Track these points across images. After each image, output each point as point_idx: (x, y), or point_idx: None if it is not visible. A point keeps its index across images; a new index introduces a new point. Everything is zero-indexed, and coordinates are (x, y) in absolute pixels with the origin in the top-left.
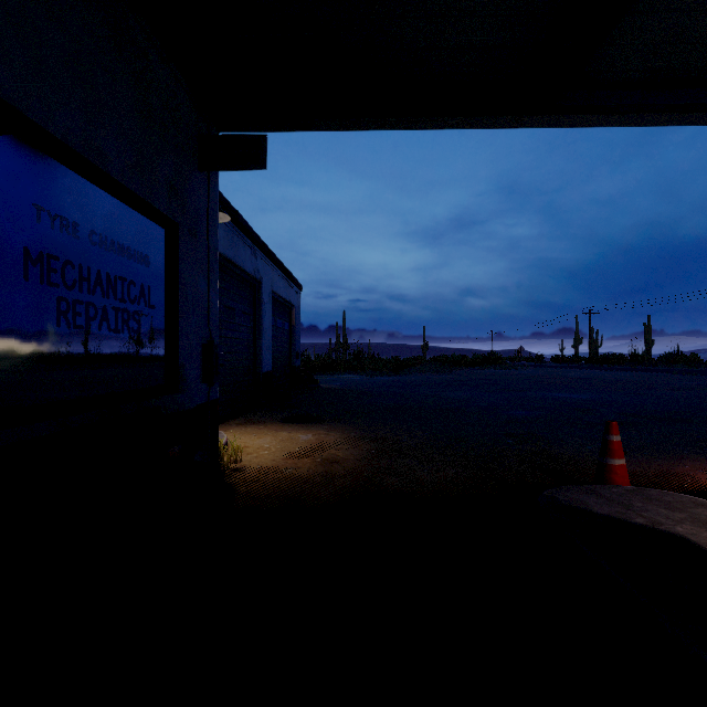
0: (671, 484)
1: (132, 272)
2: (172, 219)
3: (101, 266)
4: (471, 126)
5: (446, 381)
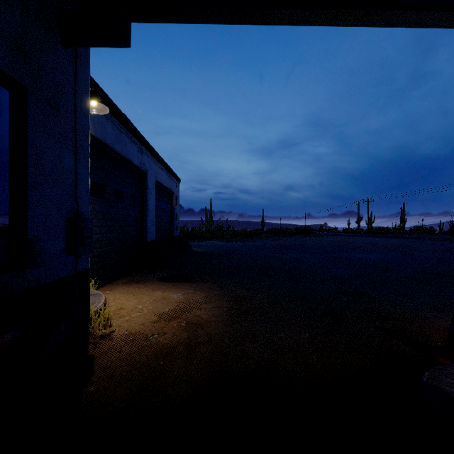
0: None
1: None
2: (18, 81)
3: None
4: (321, 22)
5: (279, 245)
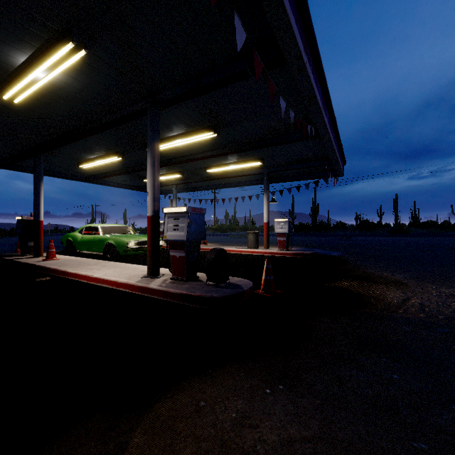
0: None
1: None
2: None
3: None
4: None
5: None
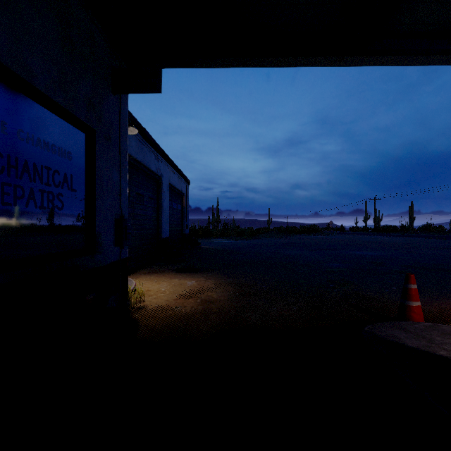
0: (450, 318)
1: (56, 163)
2: (91, 126)
3: (28, 157)
4: (306, 64)
5: (284, 243)
